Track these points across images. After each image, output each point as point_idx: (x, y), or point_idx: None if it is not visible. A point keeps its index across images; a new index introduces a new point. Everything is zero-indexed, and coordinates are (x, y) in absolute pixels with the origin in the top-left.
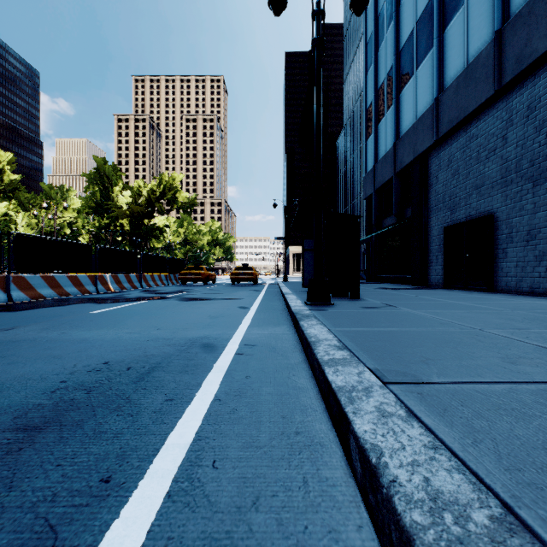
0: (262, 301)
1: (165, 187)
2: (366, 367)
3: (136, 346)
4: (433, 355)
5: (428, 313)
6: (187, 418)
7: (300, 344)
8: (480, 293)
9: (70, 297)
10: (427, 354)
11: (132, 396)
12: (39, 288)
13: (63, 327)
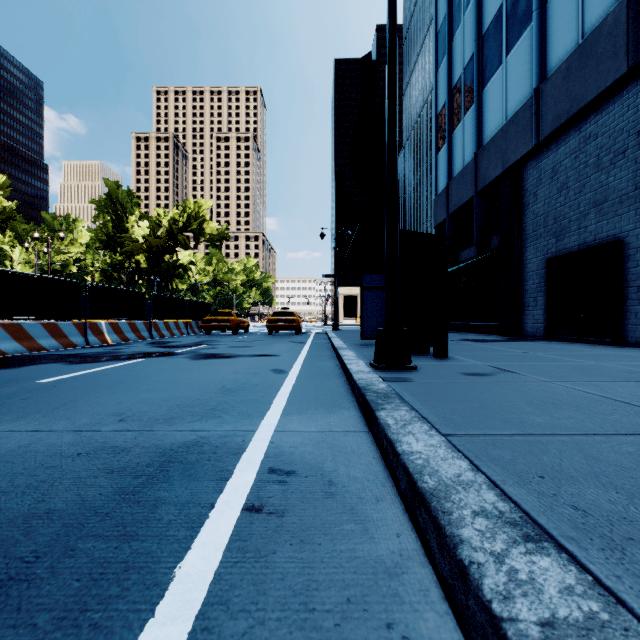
0: (307, 359)
1: (189, 216)
2: None
3: (37, 476)
4: None
5: (585, 387)
6: None
7: (385, 470)
8: (608, 347)
9: (44, 352)
10: None
11: None
12: None
13: None
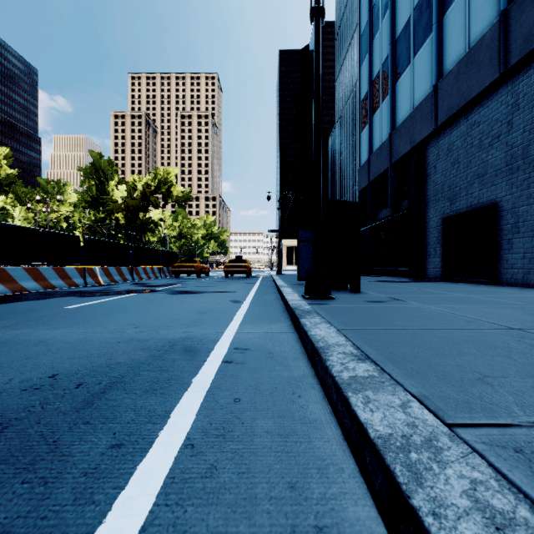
0: (256, 294)
1: (160, 181)
2: (406, 391)
3: (101, 350)
4: (490, 370)
5: (444, 308)
6: (133, 489)
7: (302, 348)
8: (485, 286)
9: (55, 289)
10: (480, 367)
11: (64, 437)
12: (22, 281)
13: (27, 325)
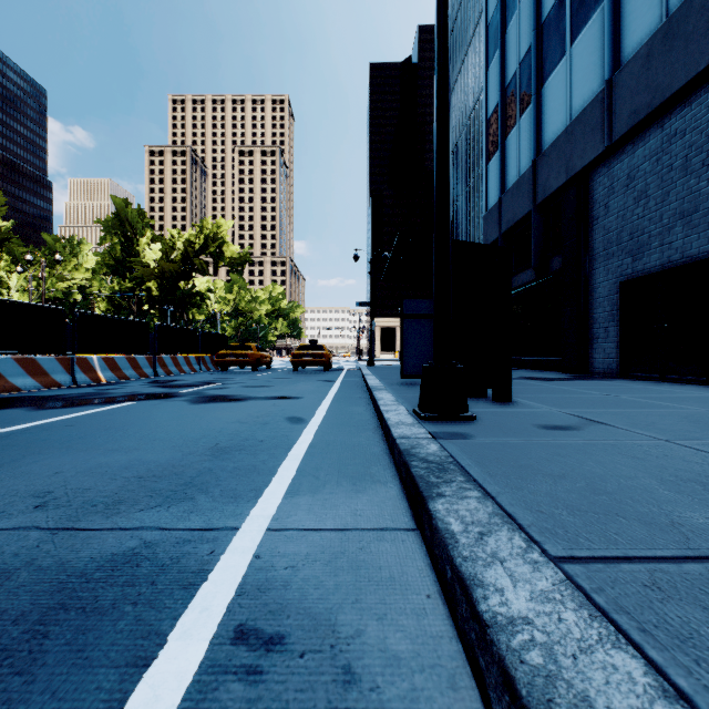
0: (334, 403)
1: (207, 237)
2: None
3: None
4: None
5: None
6: None
7: (452, 633)
8: (702, 388)
9: (15, 393)
10: None
11: None
12: None
13: None
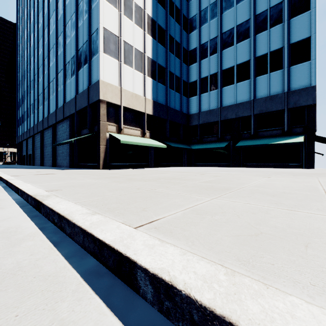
0: None
1: None
2: None
3: None
4: None
5: None
6: None
7: None
8: None
9: None
10: None
11: None
12: None
13: None
